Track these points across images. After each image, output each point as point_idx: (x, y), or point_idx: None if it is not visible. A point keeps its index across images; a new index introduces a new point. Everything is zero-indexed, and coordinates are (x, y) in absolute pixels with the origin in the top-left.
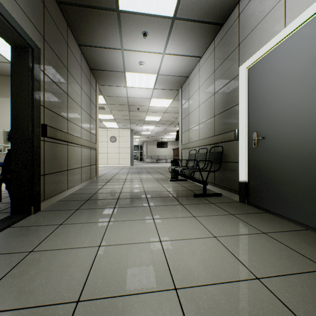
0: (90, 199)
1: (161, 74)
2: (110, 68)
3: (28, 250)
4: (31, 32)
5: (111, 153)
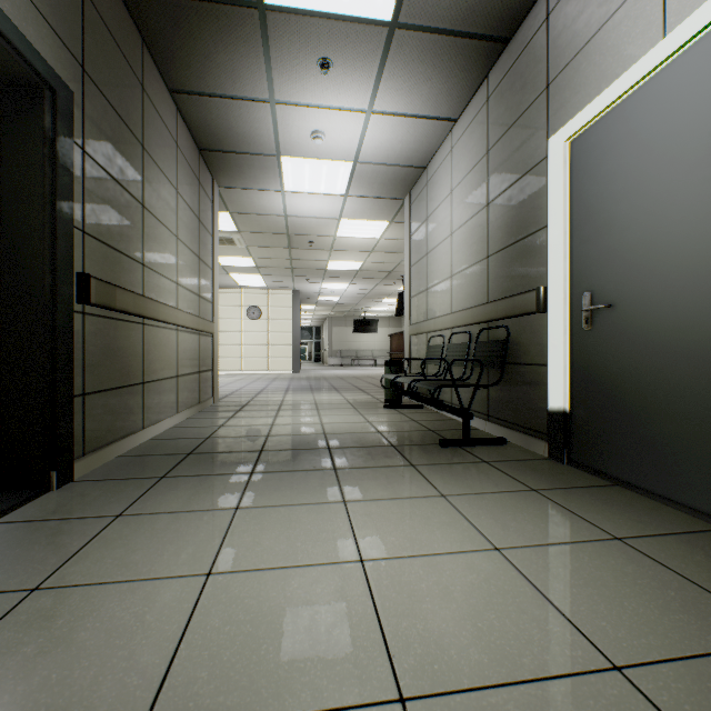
0: (194, 452)
1: (363, 162)
2: (245, 147)
3: (29, 586)
4: (50, 50)
5: (249, 345)
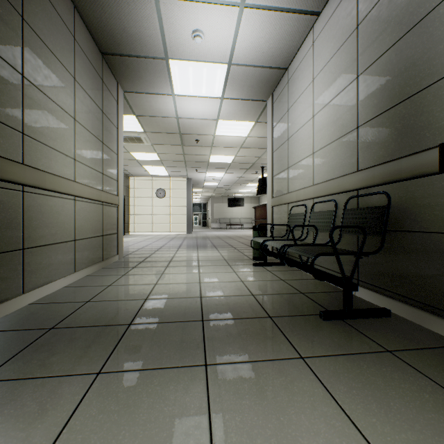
0: (57, 326)
1: (235, 64)
2: (138, 49)
3: None
4: None
5: (157, 215)
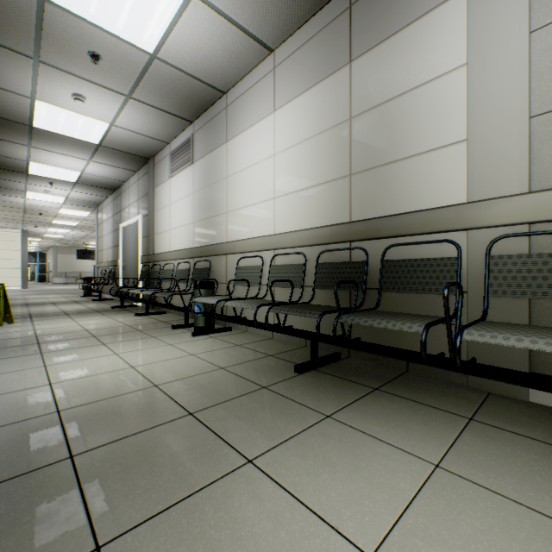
0: None
1: (71, 198)
2: (8, 187)
3: None
4: None
5: None
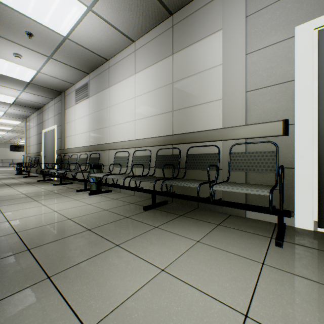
0: None
1: (8, 112)
2: None
3: None
4: None
5: None
